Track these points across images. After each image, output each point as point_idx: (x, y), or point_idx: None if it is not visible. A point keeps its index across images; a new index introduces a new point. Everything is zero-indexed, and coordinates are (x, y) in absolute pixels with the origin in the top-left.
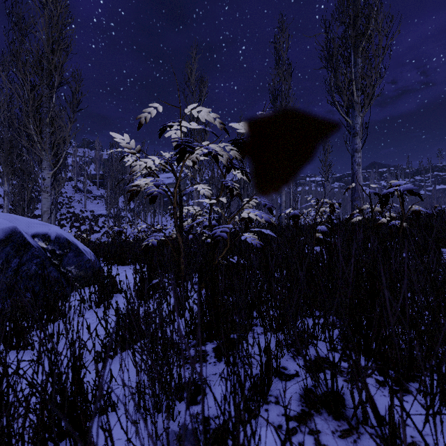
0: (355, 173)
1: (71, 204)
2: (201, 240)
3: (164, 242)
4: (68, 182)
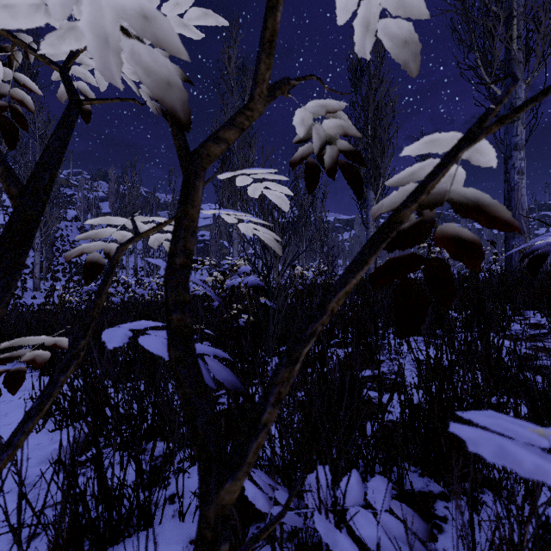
0: (513, 187)
1: None
2: (227, 317)
3: None
4: (73, 223)
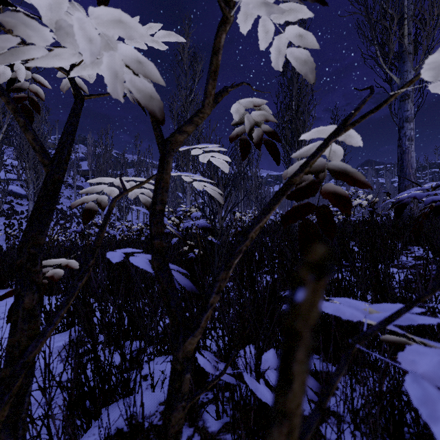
0: (404, 151)
1: (60, 200)
2: (182, 251)
3: (3, 298)
4: None
